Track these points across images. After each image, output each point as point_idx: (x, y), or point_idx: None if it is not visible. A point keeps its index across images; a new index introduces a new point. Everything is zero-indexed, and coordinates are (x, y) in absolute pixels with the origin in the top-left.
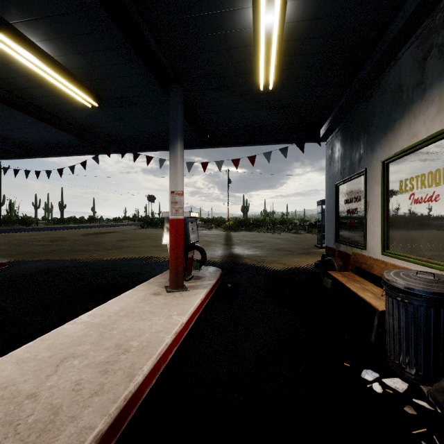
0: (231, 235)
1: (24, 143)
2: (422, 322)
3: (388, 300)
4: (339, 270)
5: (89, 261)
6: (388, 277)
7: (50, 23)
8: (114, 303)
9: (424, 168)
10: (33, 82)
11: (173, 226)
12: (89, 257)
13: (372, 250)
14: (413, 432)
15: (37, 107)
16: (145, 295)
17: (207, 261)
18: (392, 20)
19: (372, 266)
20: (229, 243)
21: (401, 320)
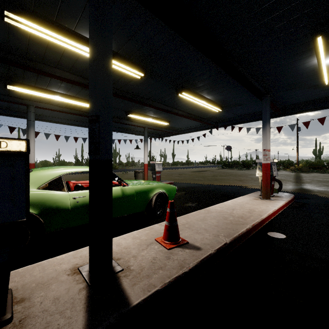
0: (300, 175)
1: (179, 128)
2: None
3: None
4: None
5: (205, 185)
6: None
7: (215, 91)
8: (237, 199)
9: None
10: (197, 108)
11: (264, 167)
12: (203, 183)
13: None
14: None
15: (193, 115)
16: (250, 199)
17: (281, 191)
18: None
19: None
20: (299, 181)
21: None
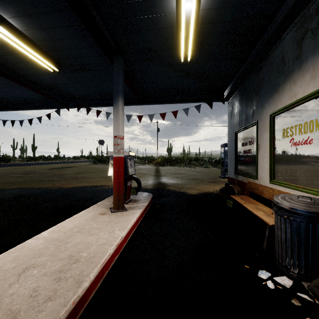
0: (159, 169)
1: (2, 99)
2: (303, 234)
3: (277, 218)
4: (238, 194)
5: (52, 188)
6: (277, 200)
7: (17, 3)
8: (69, 221)
9: (301, 119)
10: (6, 51)
11: (116, 162)
12: (53, 185)
13: (262, 179)
14: None
15: (10, 71)
16: (94, 214)
17: (142, 188)
18: (278, 11)
19: (263, 191)
20: (158, 175)
21: (287, 232)
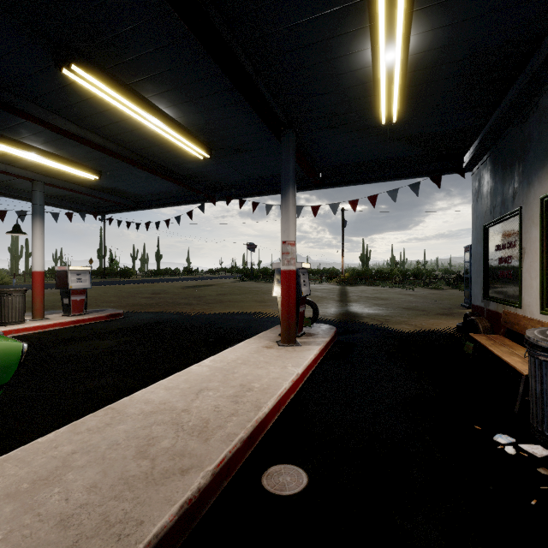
0: (346, 290)
1: (136, 196)
2: None
3: (530, 361)
4: (485, 332)
5: (193, 314)
6: (530, 335)
7: (177, 92)
8: (229, 352)
9: None
10: (154, 142)
11: (285, 278)
12: (192, 310)
13: (529, 308)
14: (541, 487)
15: (154, 163)
16: (257, 347)
17: (319, 319)
18: (547, 30)
19: (526, 327)
20: (345, 300)
21: (544, 382)
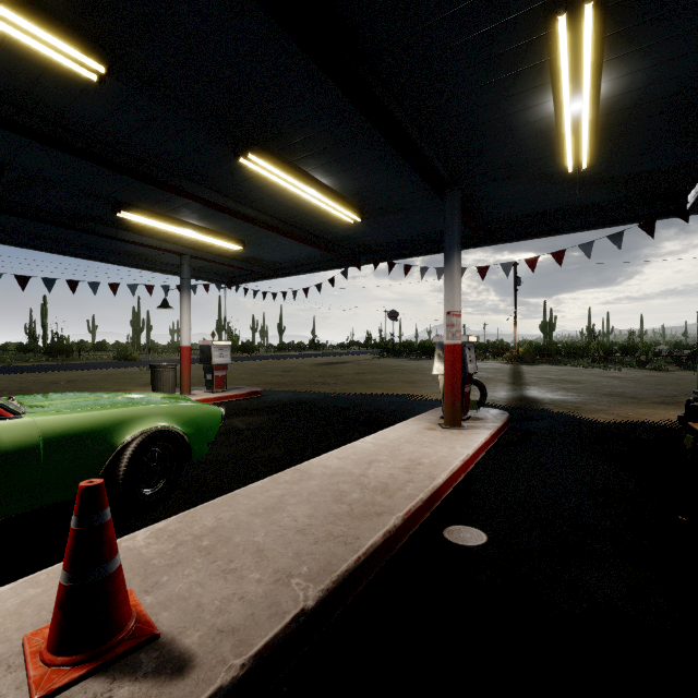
0: (521, 370)
1: (274, 263)
2: None
3: None
4: None
5: (334, 394)
6: None
7: (337, 163)
8: (389, 432)
9: None
10: (305, 210)
11: (449, 353)
12: (332, 390)
13: None
14: None
15: (300, 229)
16: (418, 428)
17: (485, 404)
18: None
19: None
20: (519, 382)
21: None
